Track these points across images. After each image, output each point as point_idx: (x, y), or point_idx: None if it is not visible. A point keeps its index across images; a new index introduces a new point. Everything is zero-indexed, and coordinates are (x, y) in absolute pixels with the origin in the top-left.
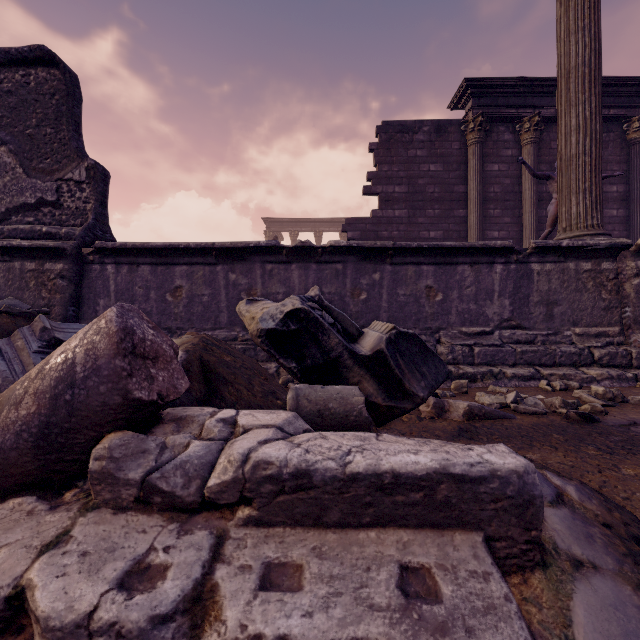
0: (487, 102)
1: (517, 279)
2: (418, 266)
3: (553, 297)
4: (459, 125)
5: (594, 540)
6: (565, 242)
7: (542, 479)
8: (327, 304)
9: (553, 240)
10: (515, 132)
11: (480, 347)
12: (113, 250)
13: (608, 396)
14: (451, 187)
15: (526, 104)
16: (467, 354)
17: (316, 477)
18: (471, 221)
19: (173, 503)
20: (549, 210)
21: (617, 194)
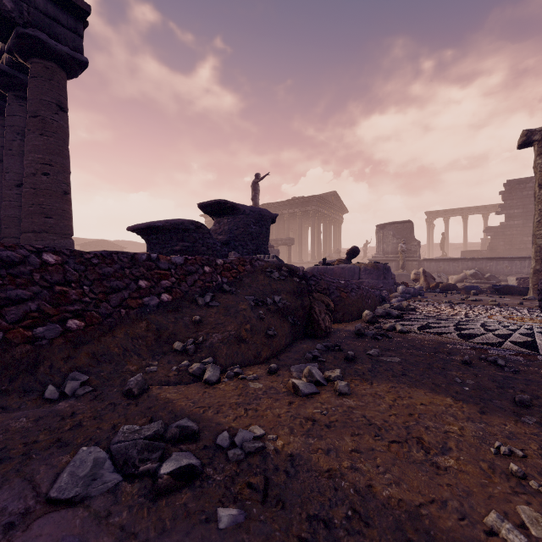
0: None
1: None
2: (503, 261)
3: None
4: None
5: None
6: None
7: None
8: (479, 271)
9: None
10: None
11: None
12: (426, 259)
13: None
14: None
15: None
16: None
17: (479, 282)
18: None
19: (470, 283)
20: None
21: None
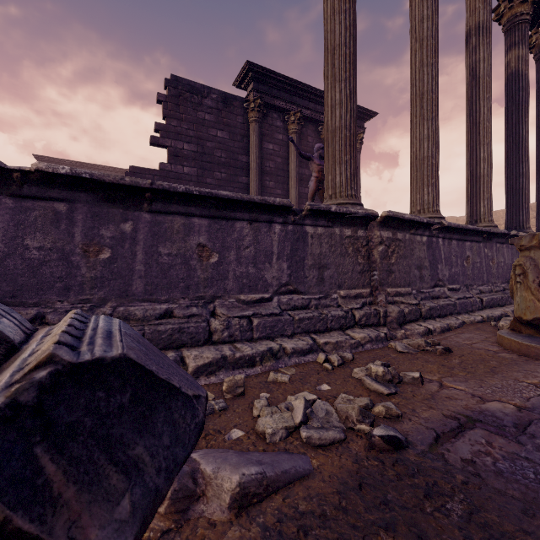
0: (264, 89)
1: (294, 241)
2: (188, 218)
3: (324, 261)
4: (243, 102)
5: None
6: (334, 207)
7: None
8: None
9: (324, 204)
10: (284, 121)
11: (259, 318)
12: None
13: (387, 377)
14: (236, 155)
15: (292, 101)
16: (245, 328)
17: None
18: (252, 188)
19: None
20: (310, 185)
21: None
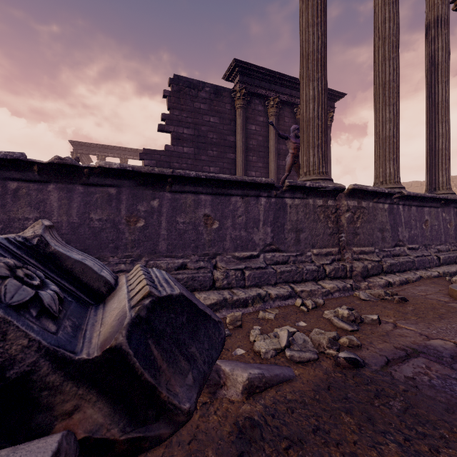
0: (248, 80)
1: (276, 210)
2: (197, 195)
3: (300, 225)
4: (230, 92)
5: None
6: (308, 183)
7: None
8: (55, 249)
9: (300, 181)
10: (265, 106)
11: (250, 270)
12: None
13: (351, 318)
14: (225, 136)
15: (271, 88)
16: (239, 278)
17: None
18: (238, 163)
19: None
20: (287, 160)
21: None
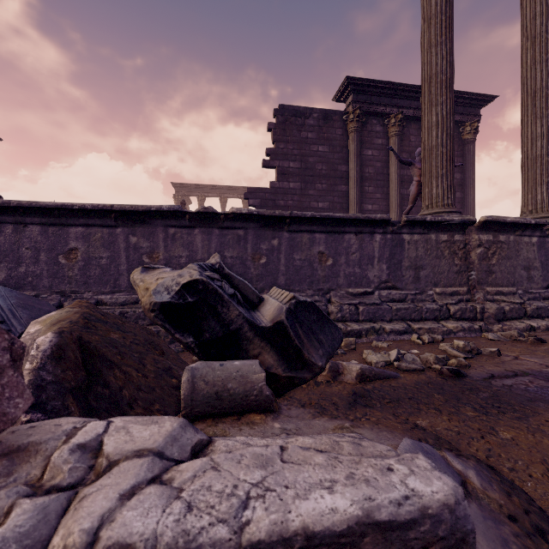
0: (363, 98)
1: (392, 247)
2: (312, 234)
3: (419, 262)
4: (342, 115)
5: (509, 547)
6: (429, 217)
7: (445, 466)
8: (228, 272)
9: (420, 215)
10: (384, 125)
11: (364, 306)
12: None
13: (467, 349)
14: (335, 166)
15: (392, 104)
16: (353, 312)
17: None
18: (351, 195)
19: None
20: (411, 190)
21: (456, 180)
